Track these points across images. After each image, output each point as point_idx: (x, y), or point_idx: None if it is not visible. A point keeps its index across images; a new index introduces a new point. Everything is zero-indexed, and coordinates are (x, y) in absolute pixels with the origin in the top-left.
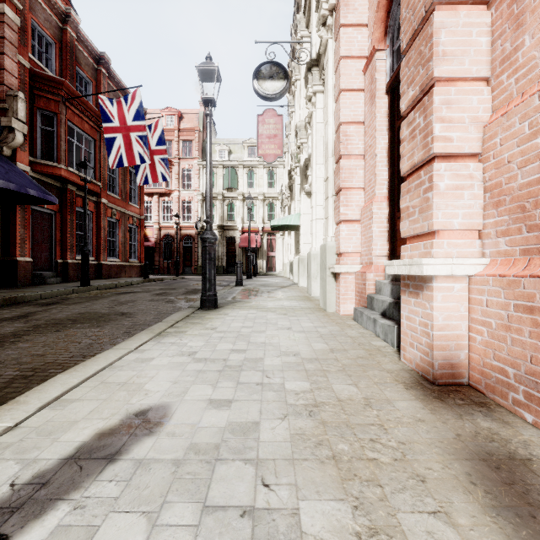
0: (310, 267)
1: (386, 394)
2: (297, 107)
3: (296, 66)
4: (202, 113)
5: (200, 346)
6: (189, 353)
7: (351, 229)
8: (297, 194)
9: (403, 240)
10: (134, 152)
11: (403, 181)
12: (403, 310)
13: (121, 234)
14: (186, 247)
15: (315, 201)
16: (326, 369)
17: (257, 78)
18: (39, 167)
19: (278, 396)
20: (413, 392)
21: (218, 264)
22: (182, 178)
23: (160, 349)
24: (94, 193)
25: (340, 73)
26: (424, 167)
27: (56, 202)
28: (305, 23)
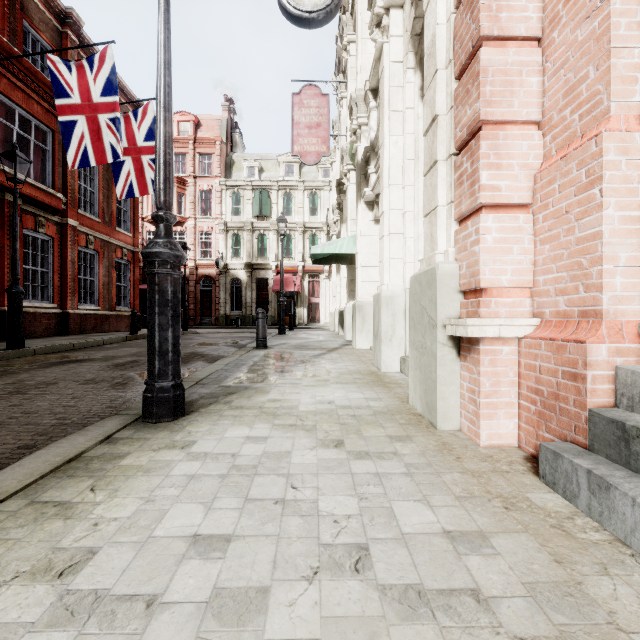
0: (380, 319)
1: None
2: (350, 82)
3: (349, 20)
4: (226, 120)
5: None
6: None
7: (508, 225)
8: (350, 210)
9: None
10: (104, 143)
11: None
12: None
13: (102, 271)
14: (204, 291)
15: (389, 201)
16: None
17: None
18: None
19: None
20: None
21: (246, 313)
22: (199, 202)
23: None
24: (54, 210)
25: None
26: None
27: None
28: None
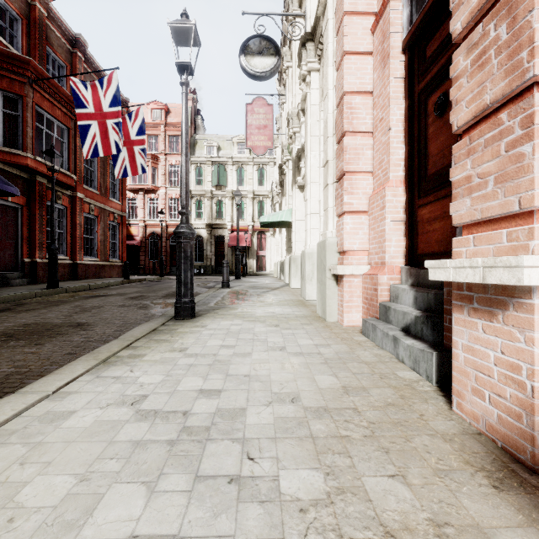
0: (305, 267)
1: (466, 507)
2: (288, 96)
3: (288, 52)
4: (190, 108)
5: (155, 383)
6: (133, 400)
7: (357, 221)
8: (288, 189)
9: (428, 234)
10: (110, 141)
11: (428, 159)
12: (458, 335)
13: (100, 231)
14: (173, 246)
15: (310, 193)
16: (344, 433)
17: (245, 54)
18: (1, 155)
19: (268, 522)
20: (512, 499)
21: (207, 264)
22: (169, 174)
23: (93, 391)
24: (68, 186)
25: (344, 32)
26: (505, 108)
27: (18, 193)
28: (297, 2)
